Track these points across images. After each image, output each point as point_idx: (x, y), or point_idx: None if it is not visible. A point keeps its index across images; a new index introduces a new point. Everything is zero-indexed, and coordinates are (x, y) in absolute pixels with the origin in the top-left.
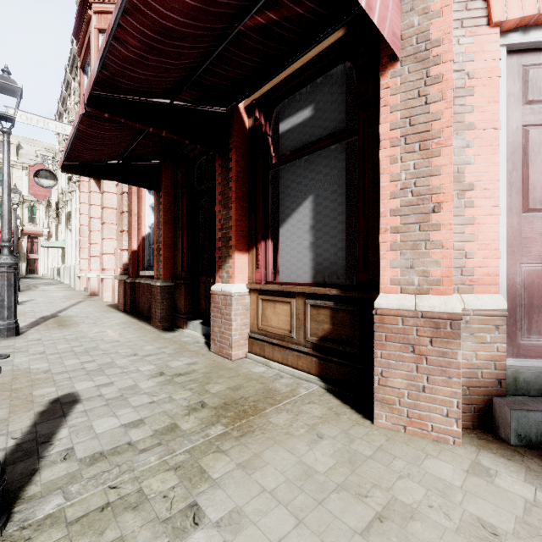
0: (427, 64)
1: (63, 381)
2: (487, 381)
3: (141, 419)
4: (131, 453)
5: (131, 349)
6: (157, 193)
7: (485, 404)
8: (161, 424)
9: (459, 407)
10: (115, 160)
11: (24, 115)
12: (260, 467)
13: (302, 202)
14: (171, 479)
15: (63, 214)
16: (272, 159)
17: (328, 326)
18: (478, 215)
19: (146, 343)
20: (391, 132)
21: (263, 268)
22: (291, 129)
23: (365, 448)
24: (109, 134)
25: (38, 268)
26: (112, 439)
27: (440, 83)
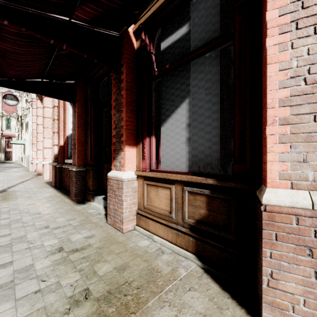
0: None
1: None
2: None
3: None
4: None
5: (46, 221)
6: (74, 104)
7: None
8: None
9: None
10: (39, 78)
11: None
12: None
13: (180, 105)
14: None
15: (24, 123)
16: (155, 73)
17: (204, 211)
18: None
19: (59, 215)
20: (280, 18)
21: (148, 158)
22: (171, 46)
23: None
24: (22, 49)
25: (12, 157)
26: None
27: None
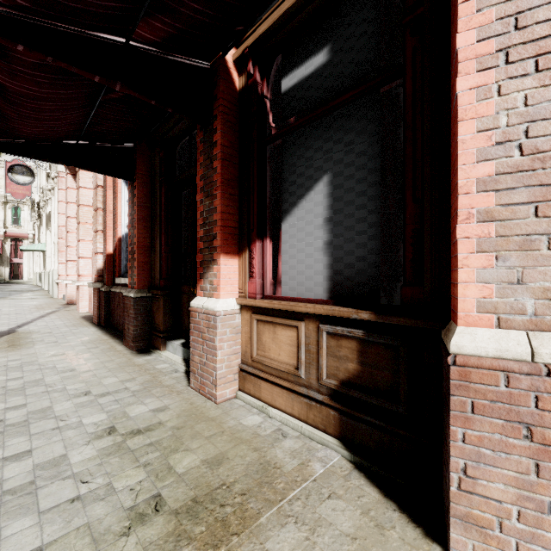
0: None
1: None
2: None
3: (38, 549)
4: None
5: (85, 383)
6: (131, 184)
7: None
8: None
9: None
10: (73, 139)
11: None
12: None
13: (313, 185)
14: None
15: (44, 215)
16: (271, 131)
17: (354, 365)
18: None
19: (108, 373)
20: (479, 45)
21: (259, 276)
22: (298, 85)
23: None
24: (45, 91)
25: (22, 273)
26: None
27: None
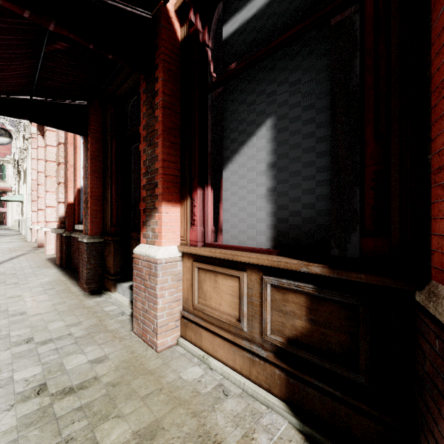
0: None
1: None
2: None
3: None
4: None
5: (31, 328)
6: (85, 139)
7: None
8: None
9: None
10: (26, 95)
11: None
12: None
13: (256, 130)
14: None
15: (22, 171)
16: (212, 81)
17: (302, 323)
18: None
19: (56, 316)
20: None
21: (200, 224)
22: (239, 30)
23: None
24: None
25: (7, 220)
26: None
27: None
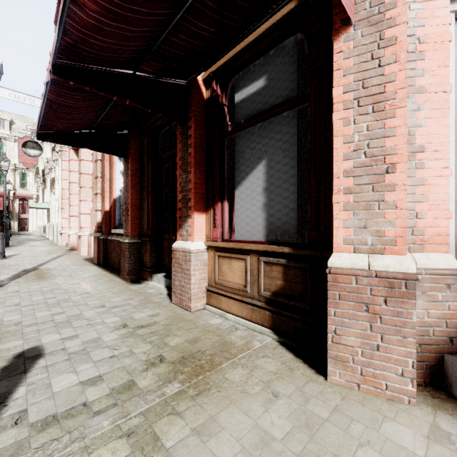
0: (380, 27)
1: (31, 334)
2: (438, 339)
3: (99, 376)
4: (85, 416)
5: (100, 300)
6: (126, 160)
7: (437, 361)
8: (118, 381)
9: (414, 367)
10: (87, 129)
11: (13, 93)
12: (215, 432)
13: (256, 166)
14: (122, 449)
15: (48, 180)
16: (228, 127)
17: (280, 282)
18: (428, 176)
19: (113, 295)
20: (344, 95)
21: (220, 227)
22: (246, 99)
23: (321, 409)
24: (78, 103)
25: (28, 226)
26: (67, 400)
27: (394, 45)
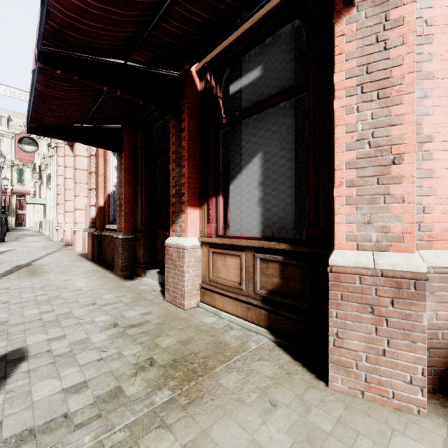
0: (386, 7)
1: (17, 334)
2: (447, 342)
3: (84, 381)
4: (65, 430)
5: (91, 298)
6: (119, 154)
7: (446, 366)
8: (104, 388)
9: (424, 375)
10: (79, 123)
11: (8, 89)
12: None
13: (251, 159)
14: None
15: (44, 176)
16: (222, 120)
17: (277, 280)
18: (436, 168)
19: (106, 291)
20: (347, 81)
21: (214, 222)
22: (241, 90)
23: (323, 420)
24: (67, 95)
25: (25, 222)
26: (47, 410)
27: (401, 26)
